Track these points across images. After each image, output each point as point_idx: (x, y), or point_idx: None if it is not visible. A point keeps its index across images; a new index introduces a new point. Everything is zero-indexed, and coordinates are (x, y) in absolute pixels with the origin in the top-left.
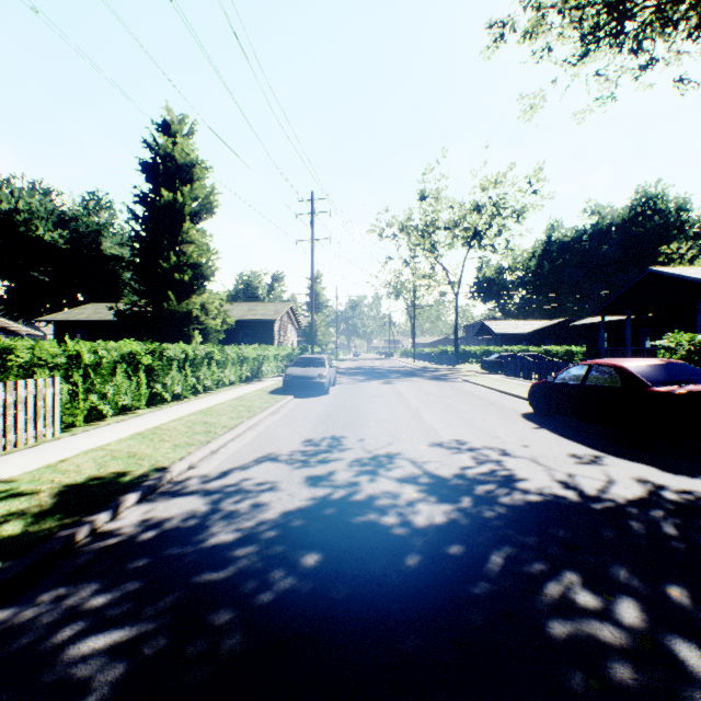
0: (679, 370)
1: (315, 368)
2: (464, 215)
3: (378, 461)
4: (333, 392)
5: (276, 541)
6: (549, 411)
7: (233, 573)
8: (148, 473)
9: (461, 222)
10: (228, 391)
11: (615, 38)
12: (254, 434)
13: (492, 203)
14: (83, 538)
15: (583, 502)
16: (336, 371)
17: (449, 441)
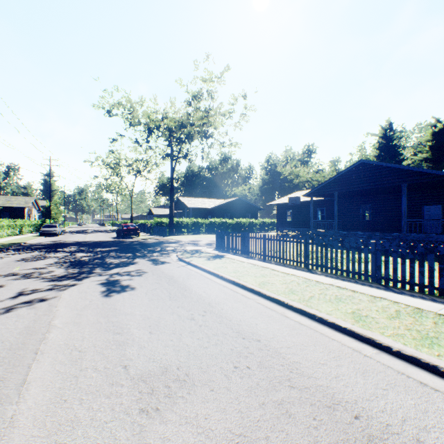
0: (131, 225)
1: (54, 228)
2: (133, 163)
3: (69, 241)
4: (61, 236)
5: (51, 244)
6: (118, 235)
7: (47, 244)
8: (22, 242)
9: (133, 164)
10: (14, 237)
11: (148, 143)
12: (38, 241)
13: (144, 160)
14: (22, 245)
15: (97, 241)
16: (64, 232)
17: (87, 239)
